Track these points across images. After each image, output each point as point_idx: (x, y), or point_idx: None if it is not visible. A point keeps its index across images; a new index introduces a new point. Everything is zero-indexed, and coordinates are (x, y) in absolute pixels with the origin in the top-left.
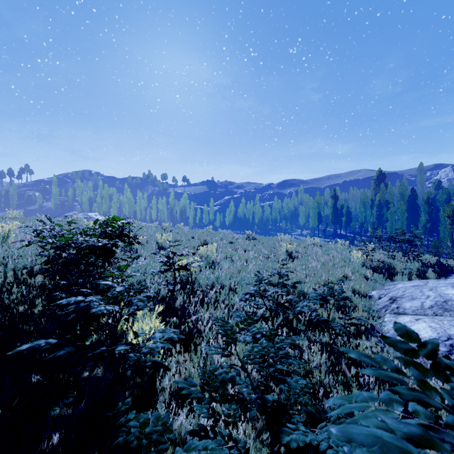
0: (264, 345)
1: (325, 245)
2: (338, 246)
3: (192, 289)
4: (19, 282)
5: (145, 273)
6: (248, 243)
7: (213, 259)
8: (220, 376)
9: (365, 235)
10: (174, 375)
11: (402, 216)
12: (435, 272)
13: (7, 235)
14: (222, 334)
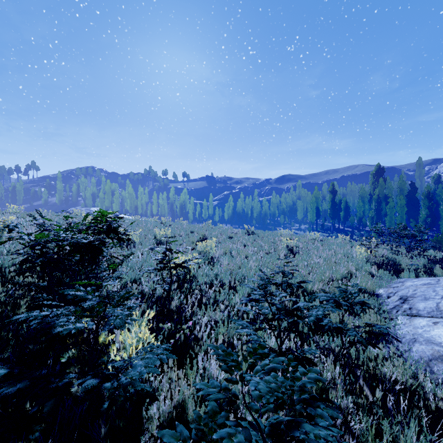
0: (279, 380)
1: (325, 240)
2: (339, 241)
3: (190, 287)
4: (6, 280)
5: (141, 270)
6: (248, 238)
7: (212, 255)
8: (221, 420)
9: (364, 229)
10: (166, 396)
11: (401, 211)
12: (442, 268)
13: (1, 230)
14: (223, 368)
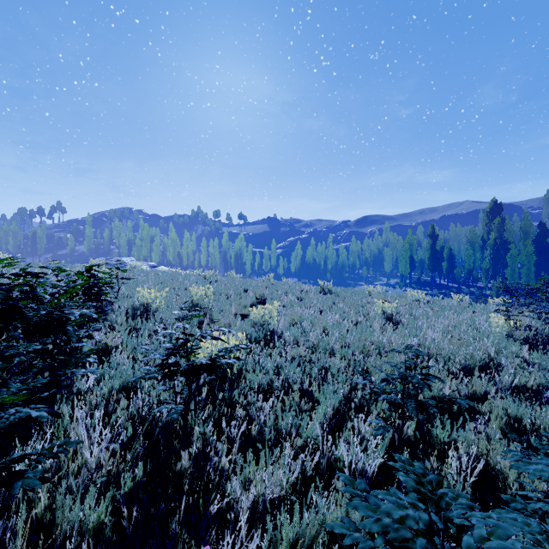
0: None
1: (434, 302)
2: (453, 303)
3: (229, 399)
4: None
5: (148, 362)
6: (324, 299)
7: (273, 328)
8: None
9: (474, 285)
10: None
11: (528, 261)
12: None
13: None
14: None
